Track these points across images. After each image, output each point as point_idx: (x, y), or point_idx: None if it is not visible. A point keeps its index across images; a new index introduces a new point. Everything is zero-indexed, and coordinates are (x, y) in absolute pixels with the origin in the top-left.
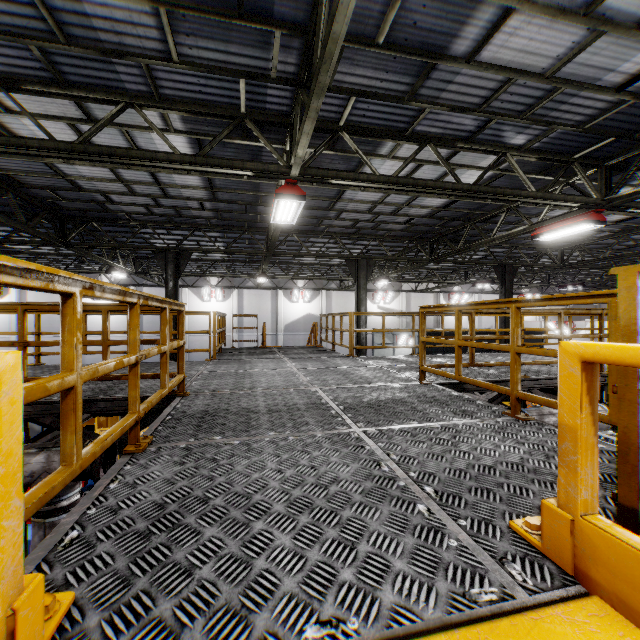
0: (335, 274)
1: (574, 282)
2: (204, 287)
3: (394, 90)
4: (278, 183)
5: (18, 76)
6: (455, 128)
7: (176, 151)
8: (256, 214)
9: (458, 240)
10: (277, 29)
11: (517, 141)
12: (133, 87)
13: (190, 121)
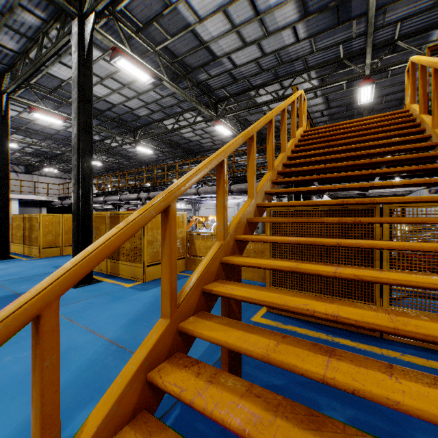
0: None
1: None
2: None
3: (424, 7)
4: None
5: (265, 82)
6: None
7: (313, 85)
8: (353, 110)
9: None
10: (353, 21)
11: None
12: (299, 69)
13: (318, 72)
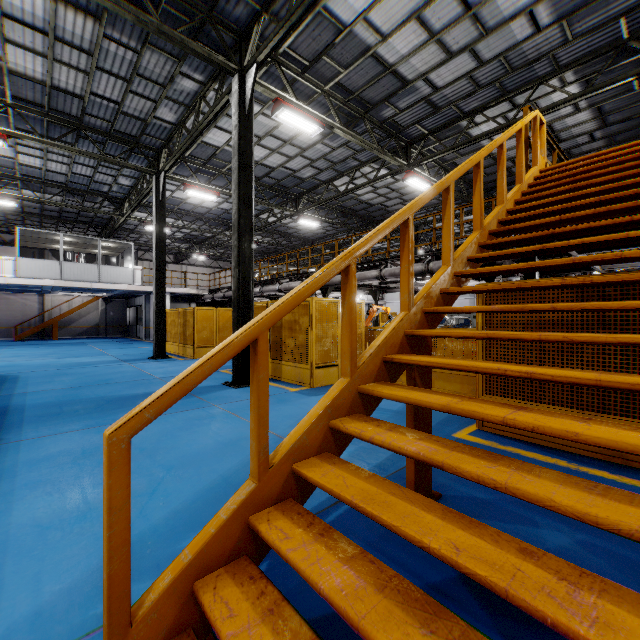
0: None
1: None
2: None
3: None
4: None
5: (485, 103)
6: None
7: (570, 94)
8: None
9: None
10: None
11: None
12: (542, 73)
13: (580, 71)
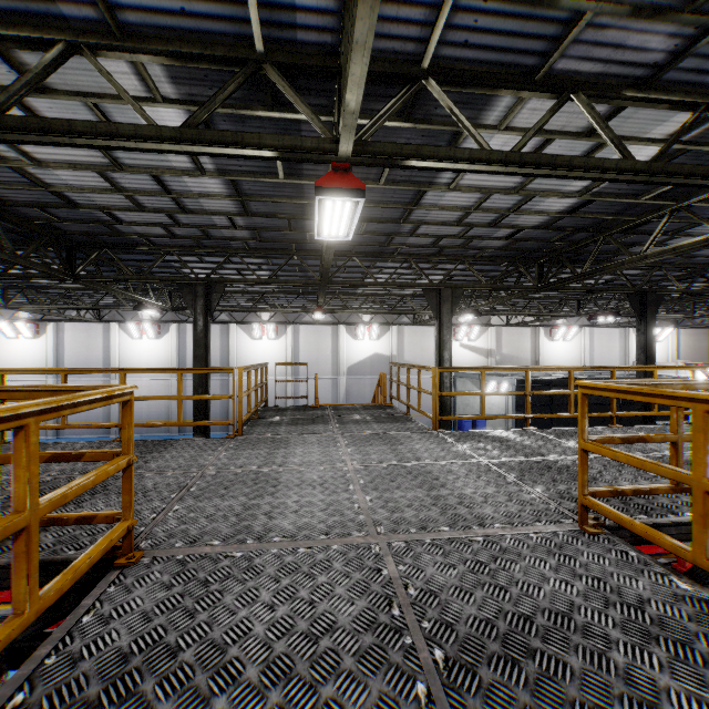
0: (408, 306)
1: None
2: (254, 323)
3: None
4: None
5: None
6: (627, 60)
7: (150, 121)
8: (304, 232)
9: (578, 260)
10: None
11: None
12: (74, 13)
13: (183, 80)
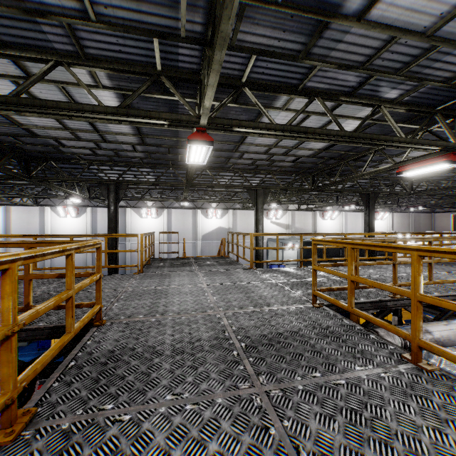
0: (239, 198)
1: (418, 204)
2: (142, 207)
3: (290, 49)
4: (193, 131)
5: None
6: (340, 84)
7: (100, 103)
8: (177, 155)
9: (333, 174)
10: None
11: (390, 95)
12: (61, 47)
13: (115, 78)
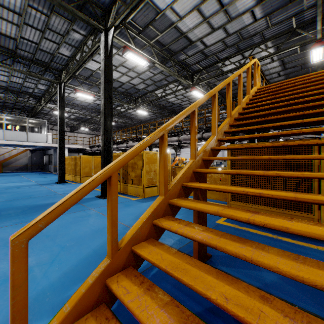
0: None
1: None
2: None
3: None
4: None
5: (230, 55)
6: None
7: (270, 53)
8: (307, 68)
9: None
10: None
11: None
12: (257, 41)
13: (274, 42)
